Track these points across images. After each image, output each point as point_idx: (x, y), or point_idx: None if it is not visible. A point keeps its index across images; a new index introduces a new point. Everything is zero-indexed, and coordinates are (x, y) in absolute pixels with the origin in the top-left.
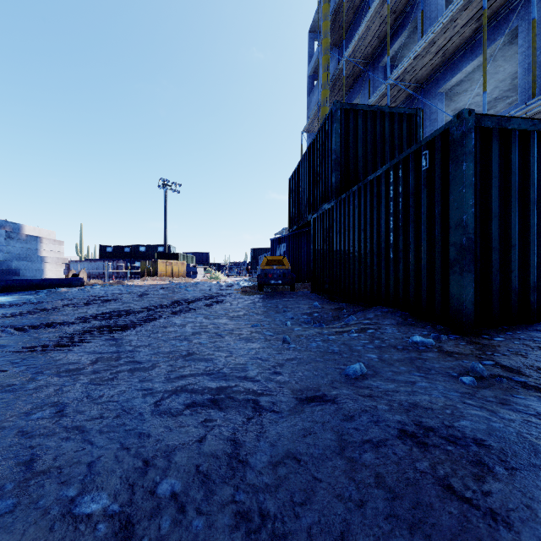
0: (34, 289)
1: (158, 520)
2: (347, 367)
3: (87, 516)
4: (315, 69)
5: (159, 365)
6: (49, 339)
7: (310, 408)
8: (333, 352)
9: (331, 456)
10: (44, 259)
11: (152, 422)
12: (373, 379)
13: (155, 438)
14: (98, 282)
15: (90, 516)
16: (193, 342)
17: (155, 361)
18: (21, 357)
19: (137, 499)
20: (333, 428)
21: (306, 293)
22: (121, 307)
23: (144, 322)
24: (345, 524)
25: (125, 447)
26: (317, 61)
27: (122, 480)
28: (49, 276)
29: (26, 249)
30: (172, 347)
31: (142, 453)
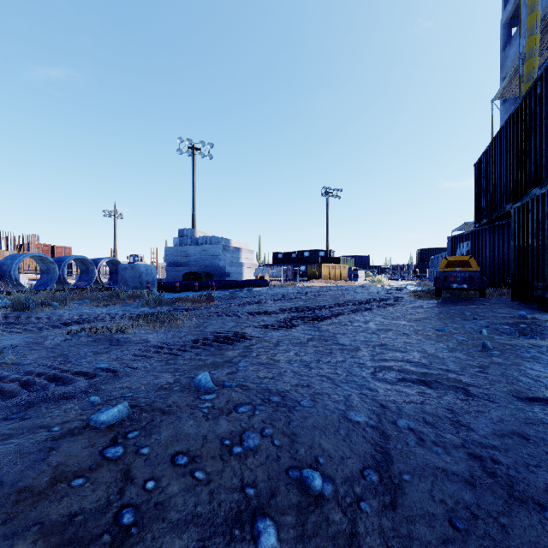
0: (238, 287)
1: (404, 439)
2: None
3: (356, 422)
4: (514, 13)
5: (360, 349)
6: (271, 322)
7: (533, 406)
8: None
9: None
10: (243, 265)
11: (375, 384)
12: None
13: (383, 394)
14: (277, 283)
15: (359, 423)
16: (381, 336)
17: (356, 346)
18: (262, 331)
19: (384, 423)
20: None
21: (503, 301)
22: (305, 303)
23: (331, 316)
24: None
25: (363, 394)
26: (517, 1)
27: (370, 411)
28: (245, 278)
29: (233, 258)
30: (364, 337)
31: (377, 400)
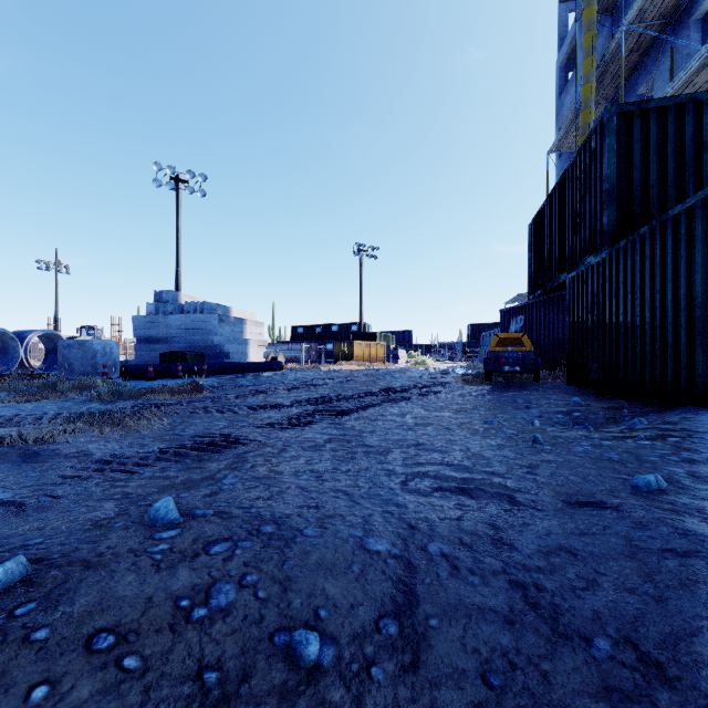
0: (241, 372)
1: (435, 569)
2: (633, 477)
3: (376, 552)
4: (570, 55)
5: (391, 451)
6: (279, 419)
7: (583, 512)
8: (610, 460)
9: (617, 557)
10: (248, 342)
11: (405, 497)
12: (677, 496)
13: (413, 510)
14: (295, 367)
15: (379, 553)
16: (419, 433)
17: (386, 447)
18: (265, 431)
19: (412, 550)
20: (618, 533)
21: (558, 385)
22: (328, 393)
23: (359, 409)
24: (639, 612)
25: (388, 512)
26: (573, 42)
27: (394, 534)
28: (252, 360)
29: (234, 332)
30: (397, 435)
31: (405, 519)
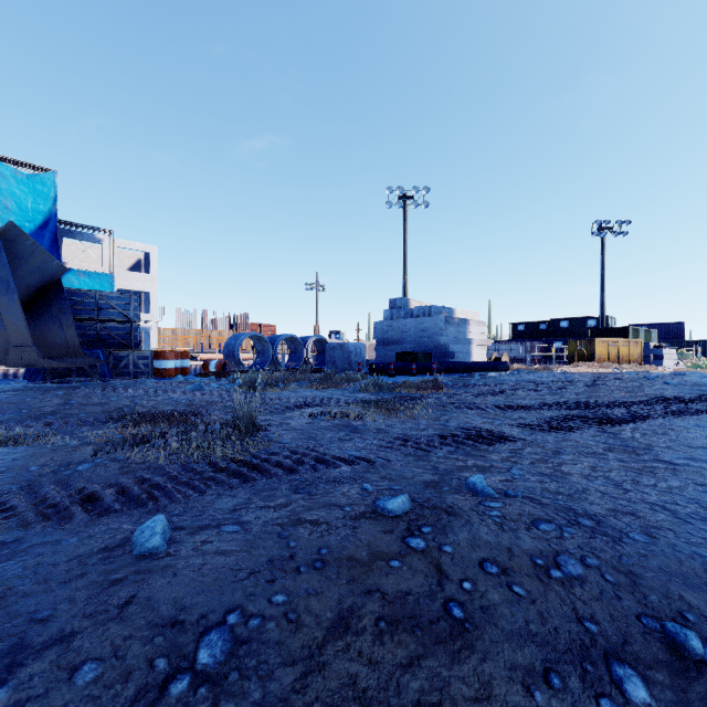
0: (466, 372)
1: None
2: None
3: None
4: None
5: None
6: (533, 420)
7: None
8: None
9: None
10: (471, 342)
11: None
12: None
13: None
14: (521, 367)
15: None
16: None
17: (698, 467)
18: (526, 431)
19: None
20: None
21: None
22: (577, 397)
23: (633, 419)
24: None
25: None
26: None
27: None
28: (474, 359)
29: (458, 333)
30: None
31: None
